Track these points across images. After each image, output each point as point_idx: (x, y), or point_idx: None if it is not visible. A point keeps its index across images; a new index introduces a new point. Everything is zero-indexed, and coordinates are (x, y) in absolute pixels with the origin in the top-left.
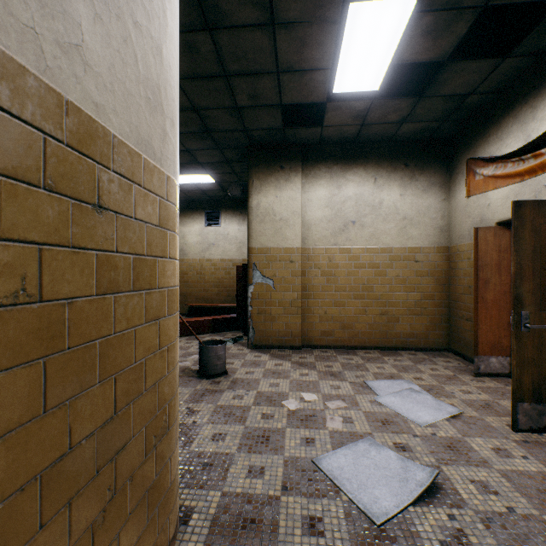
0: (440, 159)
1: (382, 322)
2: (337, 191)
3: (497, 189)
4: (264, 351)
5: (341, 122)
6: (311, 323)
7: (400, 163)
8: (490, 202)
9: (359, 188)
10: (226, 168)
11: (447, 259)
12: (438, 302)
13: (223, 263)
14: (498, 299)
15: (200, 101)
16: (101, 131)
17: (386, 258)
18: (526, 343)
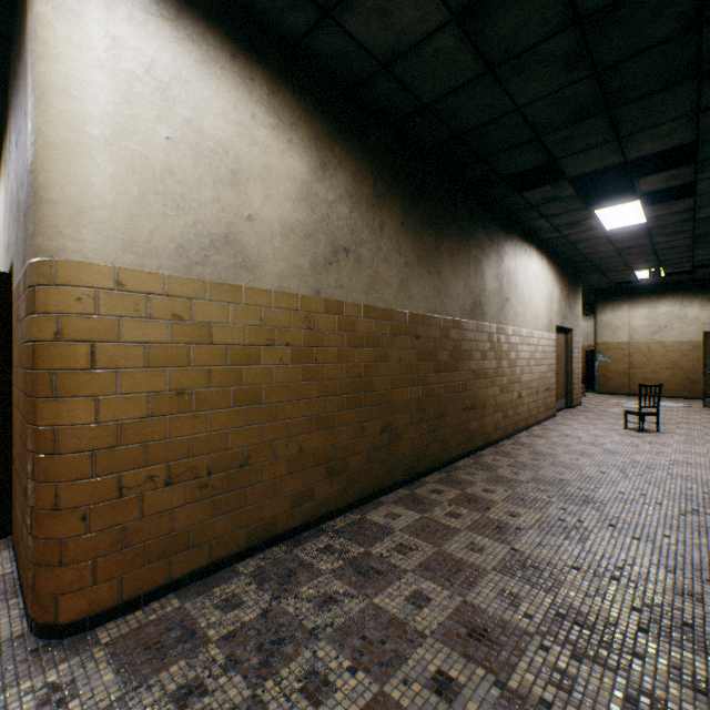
0: None
1: (686, 383)
2: (653, 310)
3: None
4: (604, 394)
5: (650, 281)
6: (635, 382)
7: (699, 292)
8: None
9: (669, 308)
10: None
11: None
12: None
13: None
14: None
15: None
16: (577, 339)
17: (689, 347)
18: (708, 378)
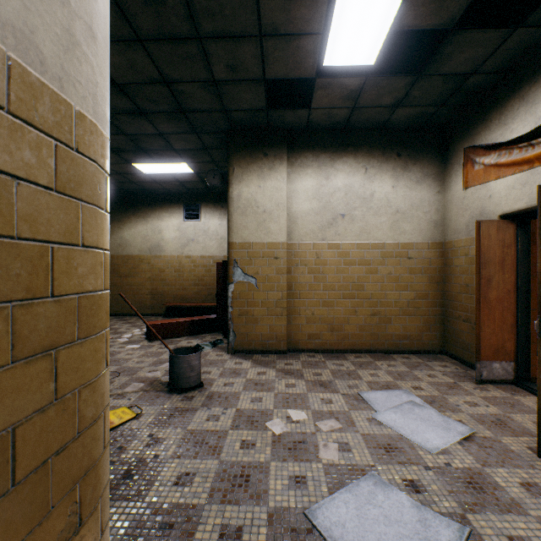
0: (434, 149)
1: (373, 323)
2: (325, 181)
3: (501, 179)
4: (245, 356)
5: (331, 104)
6: (298, 325)
7: (392, 152)
8: (491, 193)
9: (349, 178)
10: (205, 156)
11: (441, 256)
12: (432, 301)
13: (204, 260)
14: (502, 299)
15: (171, 71)
16: None
17: (378, 255)
18: None
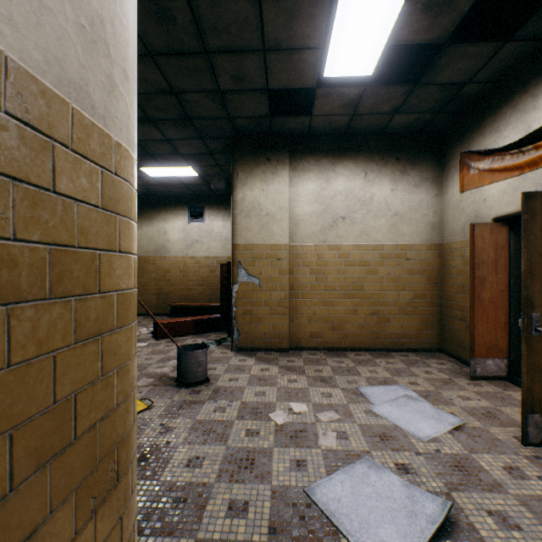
0: (432, 154)
1: (373, 322)
2: (326, 185)
3: (494, 184)
4: (249, 354)
5: (331, 111)
6: (299, 324)
7: (391, 157)
8: (485, 197)
9: (349, 182)
10: (209, 160)
11: (439, 257)
12: (430, 301)
13: (208, 260)
14: (495, 299)
15: (179, 82)
16: None
17: (377, 256)
18: (537, 348)
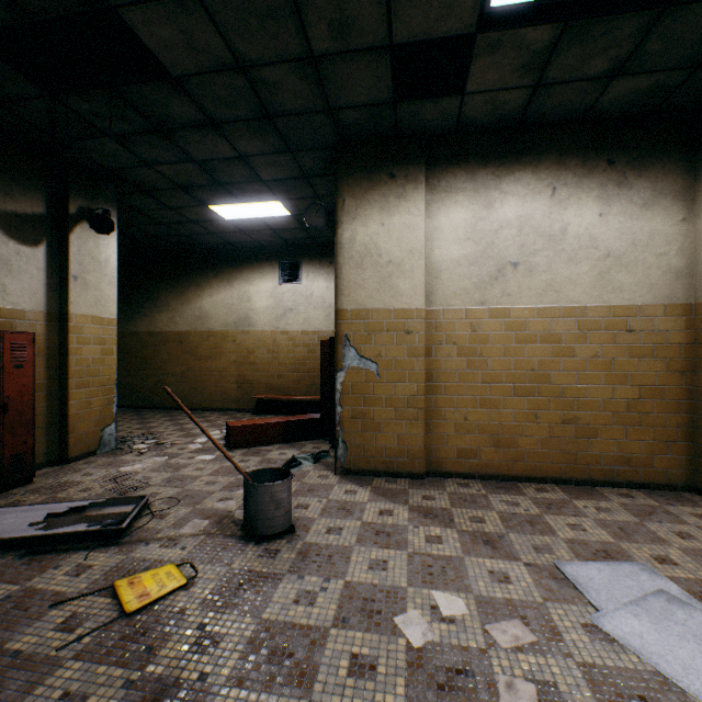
0: (675, 149)
1: (566, 435)
2: (485, 212)
3: None
4: (361, 480)
5: (499, 82)
6: (441, 435)
7: (599, 159)
8: None
9: (525, 205)
10: (304, 189)
11: (689, 327)
12: (672, 403)
13: (305, 336)
14: None
15: (247, 45)
16: None
17: (574, 326)
18: None
